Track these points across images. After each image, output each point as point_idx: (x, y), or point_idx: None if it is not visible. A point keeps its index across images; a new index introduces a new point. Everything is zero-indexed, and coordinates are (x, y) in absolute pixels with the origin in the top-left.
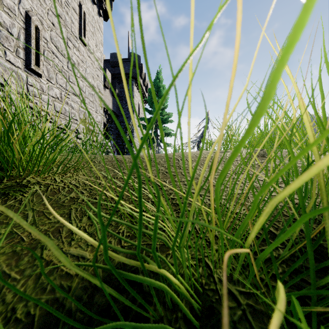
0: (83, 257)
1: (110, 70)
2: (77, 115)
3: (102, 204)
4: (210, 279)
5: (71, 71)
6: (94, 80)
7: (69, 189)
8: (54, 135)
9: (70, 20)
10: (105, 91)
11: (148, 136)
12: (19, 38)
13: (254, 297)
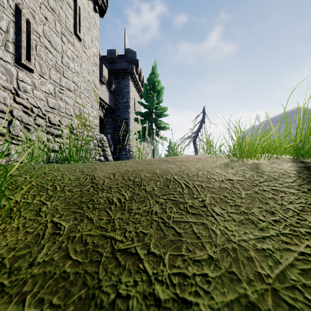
0: None
1: (107, 66)
2: (72, 110)
3: None
4: None
5: (66, 66)
6: (89, 76)
7: None
8: None
9: (64, 15)
10: (102, 86)
11: (143, 130)
12: (8, 32)
13: None
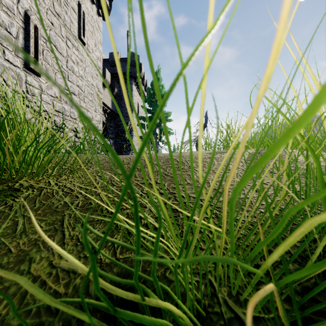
0: (74, 272)
1: (109, 70)
2: (76, 114)
3: (97, 210)
4: (214, 299)
5: (70, 71)
6: (93, 80)
7: (63, 193)
8: (47, 137)
9: (69, 20)
10: (104, 90)
11: None
12: (18, 38)
13: (264, 322)
